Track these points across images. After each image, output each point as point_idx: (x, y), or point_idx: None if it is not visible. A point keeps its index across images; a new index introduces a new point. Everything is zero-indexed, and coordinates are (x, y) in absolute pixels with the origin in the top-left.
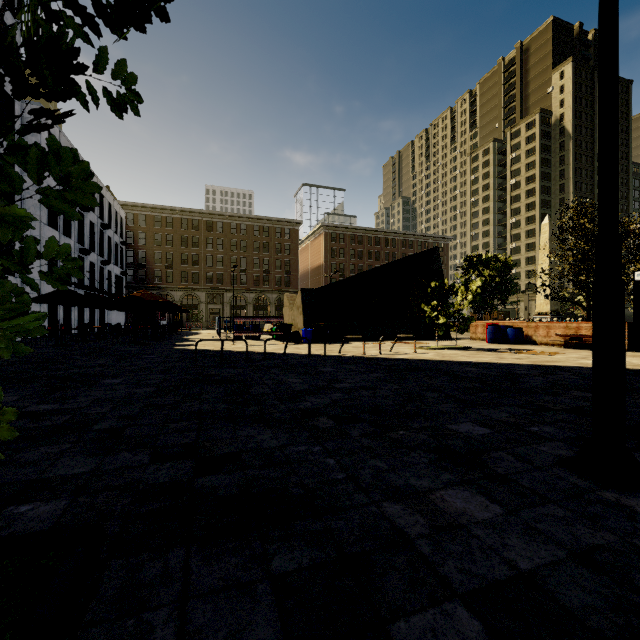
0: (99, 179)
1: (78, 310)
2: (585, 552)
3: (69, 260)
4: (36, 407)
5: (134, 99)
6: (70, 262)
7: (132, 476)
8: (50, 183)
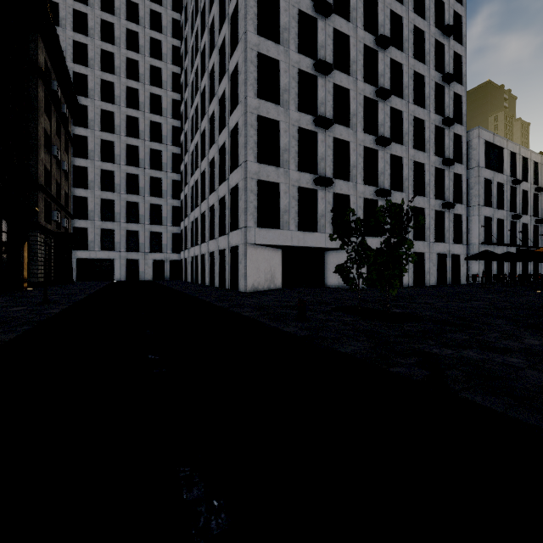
0: (532, 151)
1: (510, 263)
2: (531, 349)
3: (414, 257)
4: (435, 304)
5: (423, 221)
6: (415, 257)
7: (438, 317)
8: (485, 176)
